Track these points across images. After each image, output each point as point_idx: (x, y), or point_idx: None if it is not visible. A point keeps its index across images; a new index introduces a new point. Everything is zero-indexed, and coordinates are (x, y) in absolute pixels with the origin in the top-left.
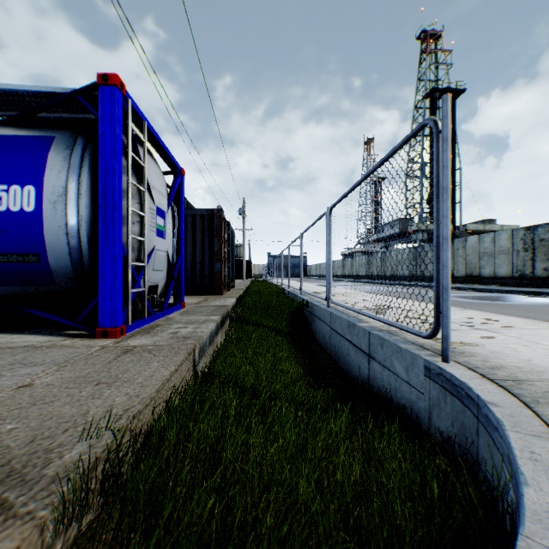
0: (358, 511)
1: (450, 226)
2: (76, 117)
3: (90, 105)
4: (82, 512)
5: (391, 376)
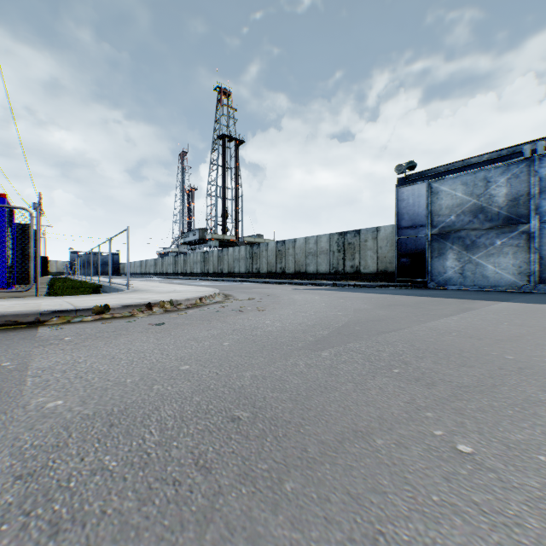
0: None
1: (234, 237)
2: None
3: None
4: None
5: None
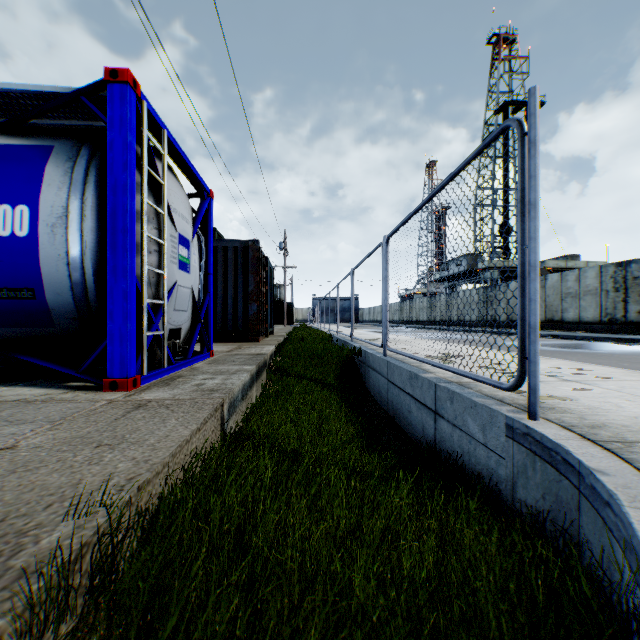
0: (434, 618)
1: None
2: (81, 124)
3: (96, 107)
4: (59, 619)
5: (463, 437)
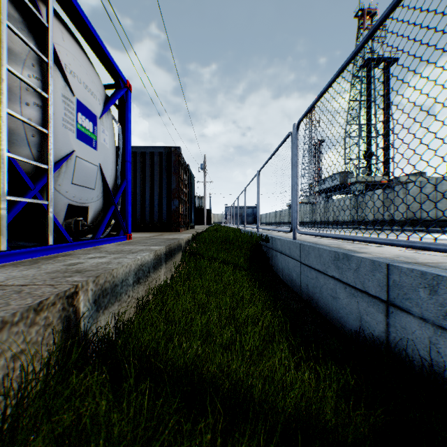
0: None
1: (385, 178)
2: None
3: None
4: None
5: None
